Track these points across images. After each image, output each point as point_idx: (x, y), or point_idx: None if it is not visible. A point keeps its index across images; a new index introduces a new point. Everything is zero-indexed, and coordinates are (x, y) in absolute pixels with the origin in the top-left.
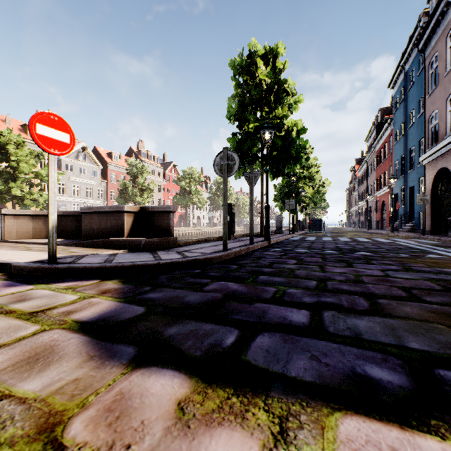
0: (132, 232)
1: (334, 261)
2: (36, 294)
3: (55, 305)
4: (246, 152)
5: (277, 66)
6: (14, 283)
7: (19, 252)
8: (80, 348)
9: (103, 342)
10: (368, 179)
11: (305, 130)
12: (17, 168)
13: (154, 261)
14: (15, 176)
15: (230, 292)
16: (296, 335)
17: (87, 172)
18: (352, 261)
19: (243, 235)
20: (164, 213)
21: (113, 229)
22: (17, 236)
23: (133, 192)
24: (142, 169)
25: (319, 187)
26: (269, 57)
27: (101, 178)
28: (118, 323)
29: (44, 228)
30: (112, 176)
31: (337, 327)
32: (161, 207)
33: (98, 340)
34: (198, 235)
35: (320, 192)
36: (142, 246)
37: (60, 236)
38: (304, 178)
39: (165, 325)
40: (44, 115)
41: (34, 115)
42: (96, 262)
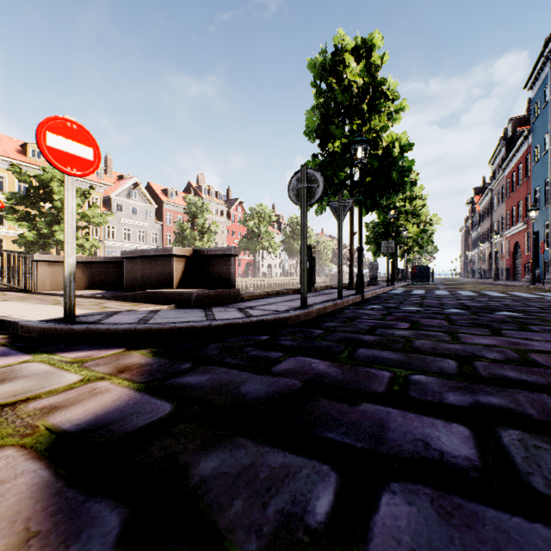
0: (183, 282)
1: (467, 325)
2: (27, 370)
3: (39, 392)
4: (330, 179)
5: (373, 62)
6: (9, 351)
7: (42, 307)
8: (21, 505)
9: (72, 489)
10: (493, 213)
11: (411, 146)
12: (61, 209)
13: (204, 322)
14: (59, 218)
15: (314, 378)
16: (466, 499)
17: (140, 212)
18: (497, 325)
19: (326, 287)
20: (223, 258)
21: (159, 278)
22: (52, 287)
23: (191, 235)
24: (202, 207)
25: (425, 225)
26: (361, 52)
27: (156, 219)
28: (118, 439)
29: (82, 277)
30: (168, 217)
31: (550, 477)
32: (219, 249)
33: (64, 484)
34: (269, 286)
35: (427, 231)
36: (193, 300)
37: (101, 287)
38: (406, 213)
39: (199, 448)
40: (58, 122)
41: (44, 121)
42: (126, 322)
